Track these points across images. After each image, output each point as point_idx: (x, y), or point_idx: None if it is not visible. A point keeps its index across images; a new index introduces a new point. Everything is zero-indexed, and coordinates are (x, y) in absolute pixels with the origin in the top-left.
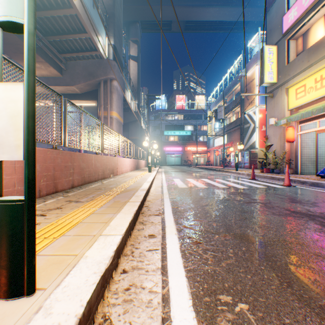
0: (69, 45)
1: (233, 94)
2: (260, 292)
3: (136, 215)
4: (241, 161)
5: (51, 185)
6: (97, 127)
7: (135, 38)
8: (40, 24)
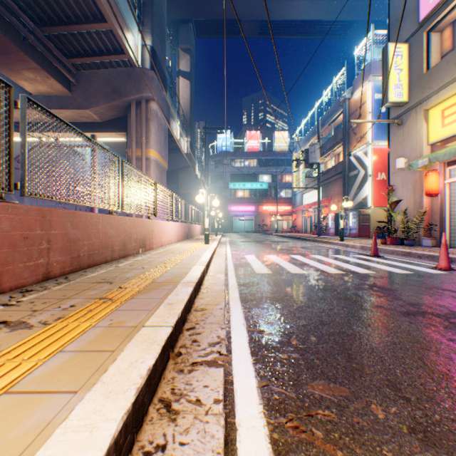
0: (80, 44)
1: (332, 127)
2: None
3: (149, 386)
4: (345, 226)
5: None
6: (112, 167)
7: (187, 45)
8: (31, 5)
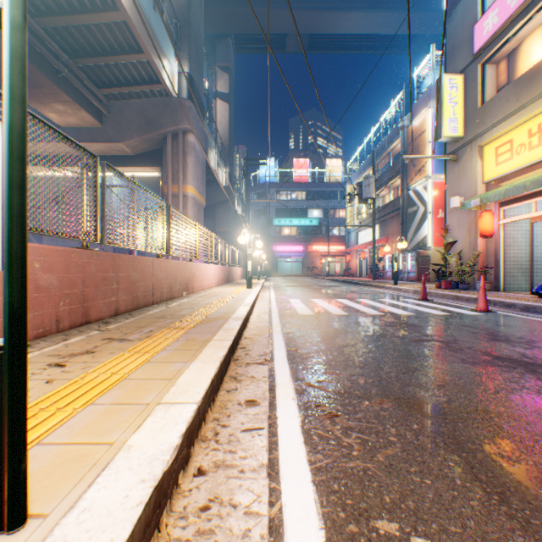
0: (113, 74)
1: (390, 156)
2: (451, 513)
3: (224, 365)
4: (403, 269)
5: (78, 311)
6: (160, 212)
7: (226, 63)
8: (65, 37)
